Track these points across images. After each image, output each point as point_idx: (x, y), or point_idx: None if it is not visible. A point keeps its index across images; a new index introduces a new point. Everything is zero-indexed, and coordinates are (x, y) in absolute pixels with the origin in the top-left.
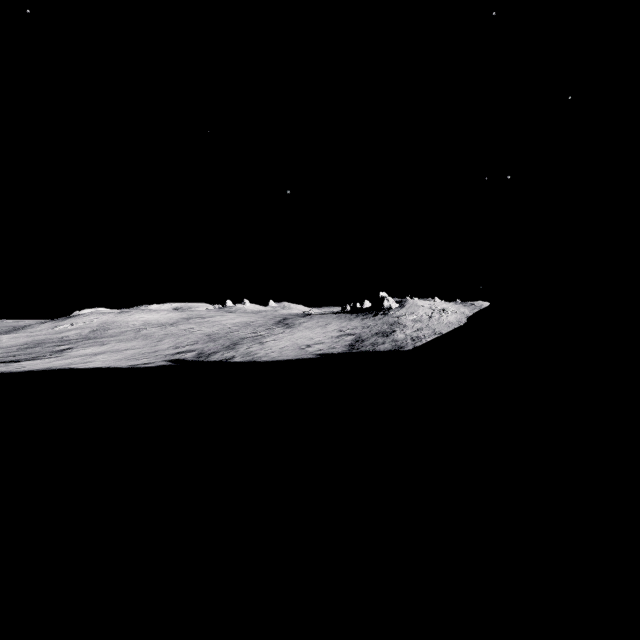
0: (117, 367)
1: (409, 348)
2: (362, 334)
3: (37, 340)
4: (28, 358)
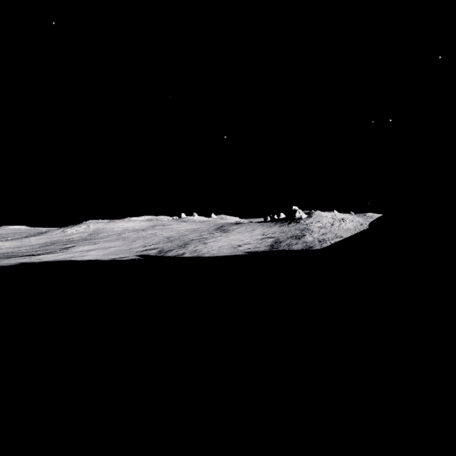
0: (102, 260)
1: (317, 248)
2: (280, 237)
3: (53, 240)
4: (45, 253)
